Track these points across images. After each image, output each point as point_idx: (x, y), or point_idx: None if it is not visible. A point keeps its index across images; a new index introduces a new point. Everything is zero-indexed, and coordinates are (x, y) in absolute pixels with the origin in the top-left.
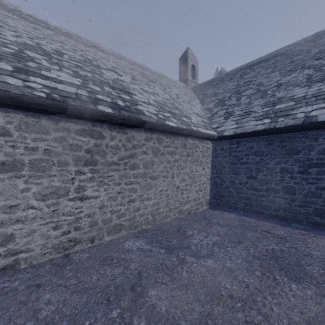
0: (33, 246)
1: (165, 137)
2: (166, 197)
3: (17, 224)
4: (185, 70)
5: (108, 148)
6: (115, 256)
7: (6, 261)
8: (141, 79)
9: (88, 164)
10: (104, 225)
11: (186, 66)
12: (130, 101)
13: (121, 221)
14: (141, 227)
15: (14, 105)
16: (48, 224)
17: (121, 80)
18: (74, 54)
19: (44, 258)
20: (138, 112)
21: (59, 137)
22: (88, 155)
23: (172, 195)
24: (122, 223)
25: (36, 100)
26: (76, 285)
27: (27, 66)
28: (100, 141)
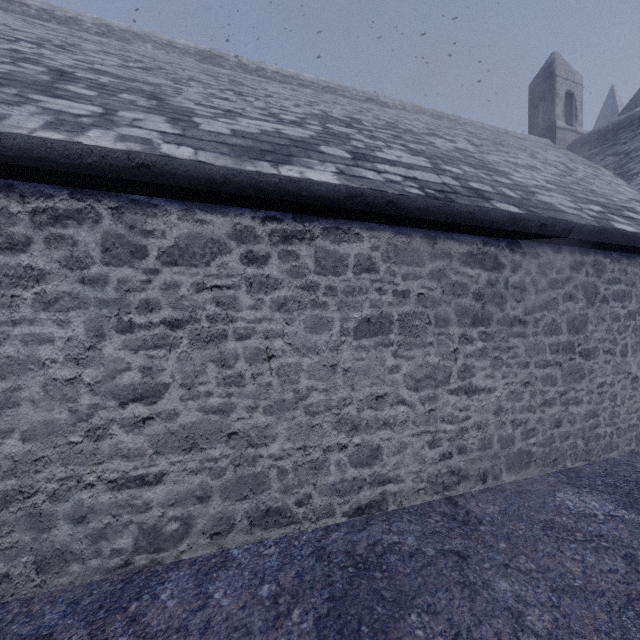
0: (403, 472)
1: (609, 261)
2: (610, 400)
3: (384, 429)
4: (548, 109)
5: (508, 288)
6: (568, 524)
7: (371, 494)
8: (483, 144)
9: (477, 323)
10: (501, 449)
11: (549, 98)
12: (518, 188)
13: (529, 445)
14: (563, 463)
15: (389, 216)
16: (422, 436)
17: (465, 151)
18: (367, 117)
19: (417, 499)
20: (552, 209)
21: (436, 271)
22: (476, 304)
23: (623, 396)
24: (531, 449)
25: (419, 203)
26: (544, 575)
27: (356, 147)
28: (496, 275)
